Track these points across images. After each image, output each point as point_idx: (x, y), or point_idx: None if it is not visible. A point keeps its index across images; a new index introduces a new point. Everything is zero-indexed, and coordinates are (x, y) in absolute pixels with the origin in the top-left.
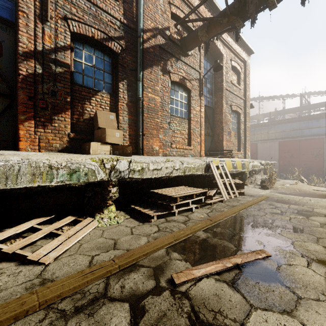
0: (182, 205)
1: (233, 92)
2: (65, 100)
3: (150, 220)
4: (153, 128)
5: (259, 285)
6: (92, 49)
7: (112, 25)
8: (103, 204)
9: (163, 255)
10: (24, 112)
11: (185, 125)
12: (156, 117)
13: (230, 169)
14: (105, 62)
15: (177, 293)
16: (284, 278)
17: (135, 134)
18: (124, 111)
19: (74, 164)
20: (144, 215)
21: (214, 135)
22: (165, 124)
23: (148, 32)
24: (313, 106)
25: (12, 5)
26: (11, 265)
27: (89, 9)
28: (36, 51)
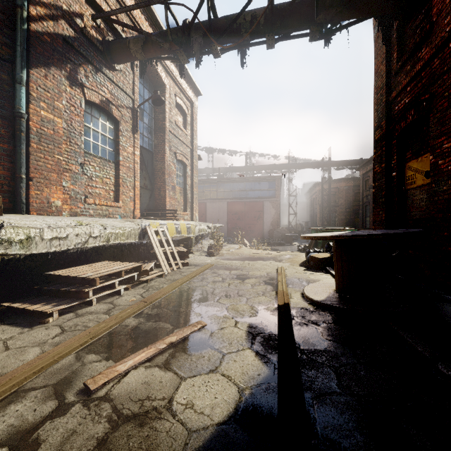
0: (103, 288)
1: (178, 137)
2: None
3: (45, 321)
4: (50, 169)
5: (192, 356)
6: None
7: None
8: None
9: (71, 364)
10: None
11: (110, 171)
12: (56, 153)
13: (173, 235)
14: None
15: (93, 401)
16: (215, 342)
17: (10, 176)
18: None
19: None
20: (33, 314)
21: (154, 189)
22: (74, 165)
23: (40, 7)
24: (256, 168)
25: None
26: None
27: None
28: None
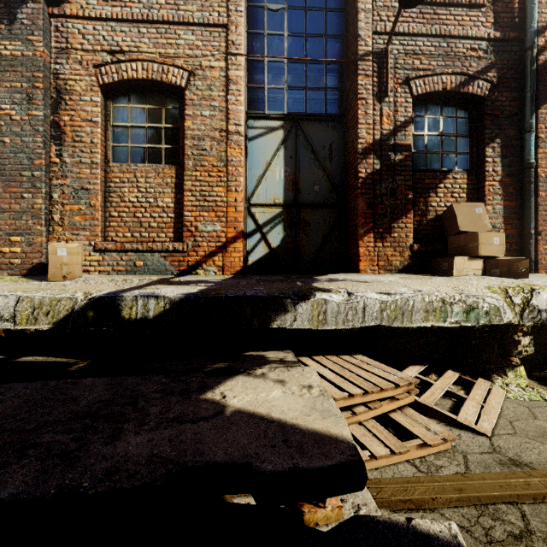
0: None
1: None
2: (406, 197)
3: None
4: None
5: None
6: (439, 107)
7: (473, 53)
8: (502, 361)
9: None
10: (363, 224)
11: None
12: None
13: None
14: (458, 120)
15: None
16: None
17: (516, 234)
18: (495, 195)
19: (469, 297)
20: None
21: None
22: None
23: None
24: None
25: (341, 95)
26: (434, 422)
27: (437, 49)
28: (374, 142)
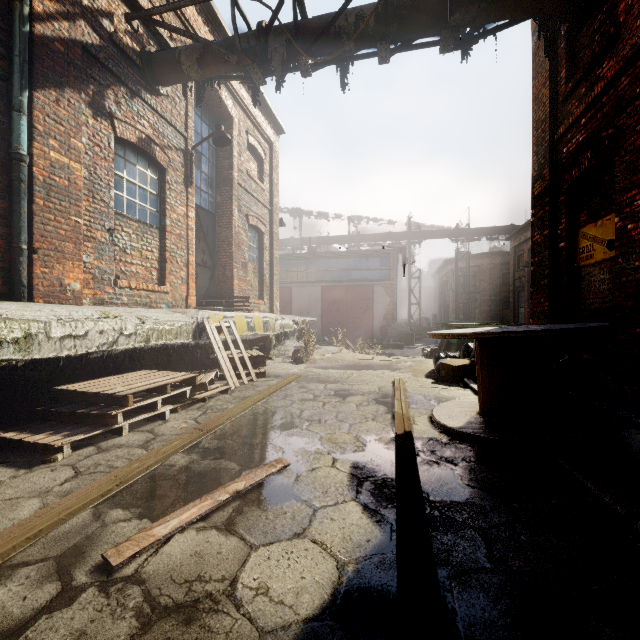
0: (140, 410)
1: (251, 193)
2: None
3: (51, 458)
4: (63, 236)
5: (267, 512)
6: None
7: None
8: None
9: (86, 524)
10: None
11: (152, 240)
12: (73, 213)
13: (243, 333)
14: None
15: (116, 583)
16: (302, 491)
17: (4, 247)
18: None
19: None
20: (33, 449)
21: (216, 267)
22: (100, 231)
23: (49, 0)
24: (363, 238)
25: None
26: None
27: None
28: None
